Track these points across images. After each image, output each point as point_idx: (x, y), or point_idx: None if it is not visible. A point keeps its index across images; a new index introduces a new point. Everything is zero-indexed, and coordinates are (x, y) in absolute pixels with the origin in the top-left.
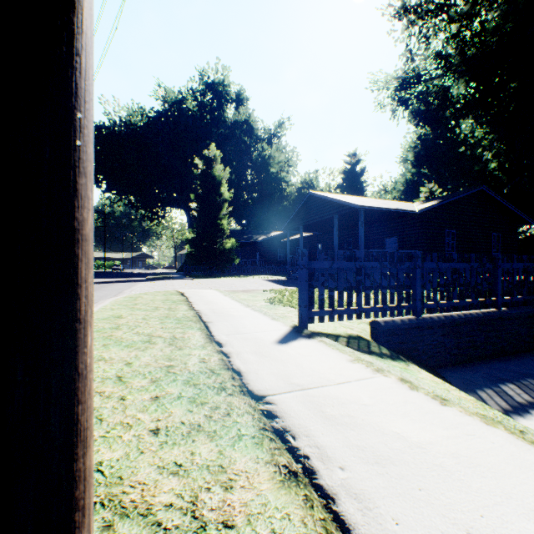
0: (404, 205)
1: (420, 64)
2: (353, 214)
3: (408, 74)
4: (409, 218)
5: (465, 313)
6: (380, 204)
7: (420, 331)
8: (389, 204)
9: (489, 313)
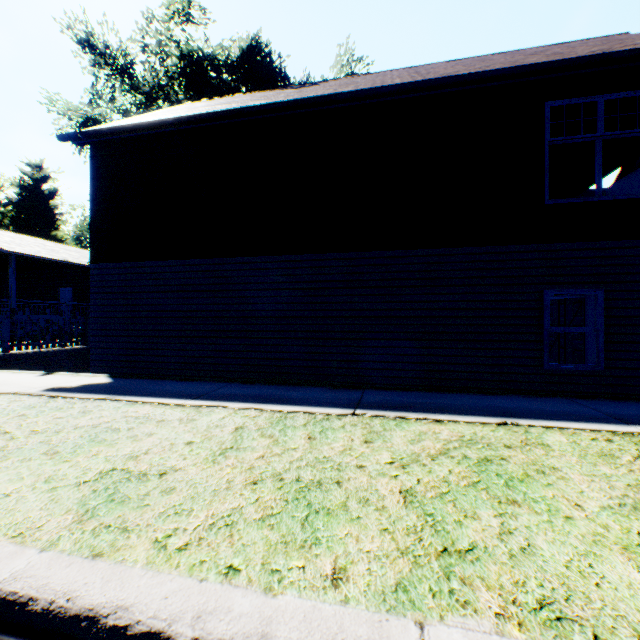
0: (81, 255)
1: (107, 113)
2: (6, 257)
3: (94, 116)
4: (84, 269)
5: (57, 349)
6: (47, 250)
7: (9, 362)
8: (61, 251)
9: (79, 348)
